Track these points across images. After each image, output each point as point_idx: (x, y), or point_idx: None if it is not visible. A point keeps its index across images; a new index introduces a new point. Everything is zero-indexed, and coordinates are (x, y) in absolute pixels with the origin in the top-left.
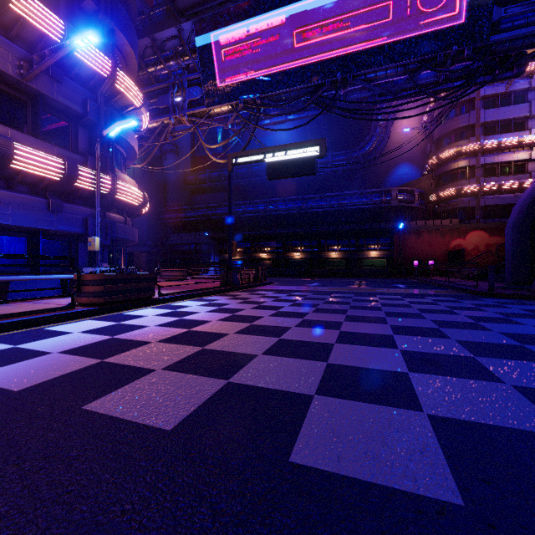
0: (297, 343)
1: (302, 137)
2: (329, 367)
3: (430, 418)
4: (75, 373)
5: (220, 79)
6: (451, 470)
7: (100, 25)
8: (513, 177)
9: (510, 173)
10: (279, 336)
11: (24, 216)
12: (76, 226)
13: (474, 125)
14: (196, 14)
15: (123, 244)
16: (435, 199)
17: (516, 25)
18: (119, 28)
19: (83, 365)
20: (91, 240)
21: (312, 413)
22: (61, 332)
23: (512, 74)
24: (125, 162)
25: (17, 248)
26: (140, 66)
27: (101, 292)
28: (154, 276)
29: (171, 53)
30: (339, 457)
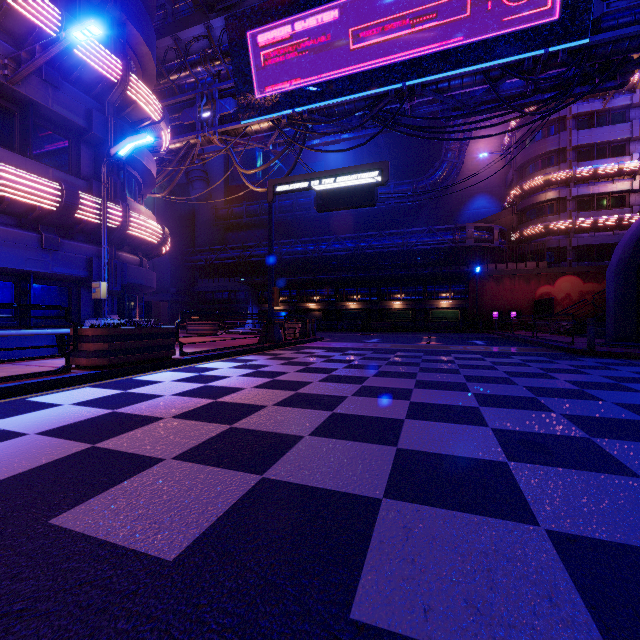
0: (355, 418)
1: (358, 163)
2: (400, 454)
3: (550, 536)
4: (52, 465)
5: (258, 89)
6: (602, 633)
7: (108, 18)
8: (612, 212)
9: (608, 207)
10: (332, 409)
11: (10, 255)
12: (77, 269)
13: (565, 149)
14: (229, 8)
15: (138, 291)
16: (518, 238)
17: (621, 23)
18: (133, 22)
19: (65, 453)
20: (96, 285)
21: (380, 529)
22: (47, 404)
23: (615, 84)
24: (141, 190)
25: (2, 296)
26: (160, 73)
27: (105, 351)
28: (174, 330)
29: (199, 57)
30: (427, 610)
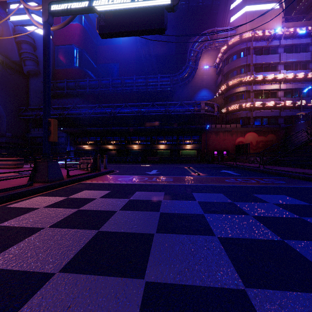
0: None
1: (138, 67)
2: None
3: None
4: None
5: None
6: None
7: None
8: (271, 99)
9: (269, 97)
10: None
11: None
12: None
13: (249, 65)
14: None
15: None
16: (225, 111)
17: None
18: None
19: None
20: None
21: None
22: None
23: None
24: None
25: None
26: None
27: None
28: None
29: None
30: None
